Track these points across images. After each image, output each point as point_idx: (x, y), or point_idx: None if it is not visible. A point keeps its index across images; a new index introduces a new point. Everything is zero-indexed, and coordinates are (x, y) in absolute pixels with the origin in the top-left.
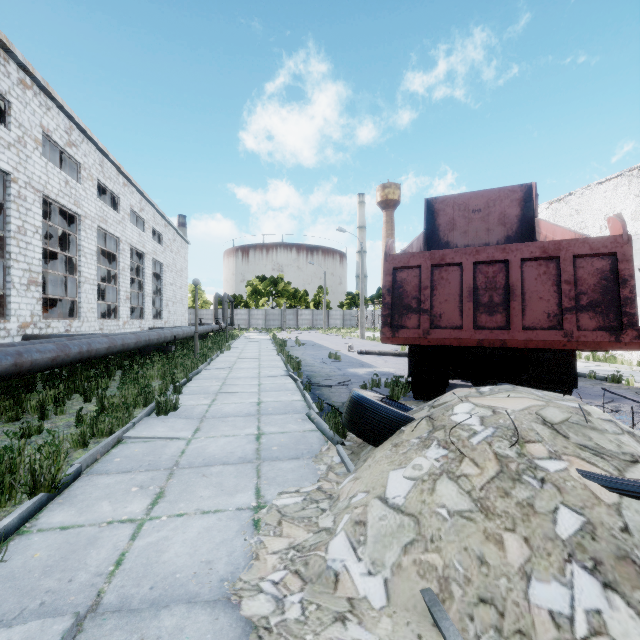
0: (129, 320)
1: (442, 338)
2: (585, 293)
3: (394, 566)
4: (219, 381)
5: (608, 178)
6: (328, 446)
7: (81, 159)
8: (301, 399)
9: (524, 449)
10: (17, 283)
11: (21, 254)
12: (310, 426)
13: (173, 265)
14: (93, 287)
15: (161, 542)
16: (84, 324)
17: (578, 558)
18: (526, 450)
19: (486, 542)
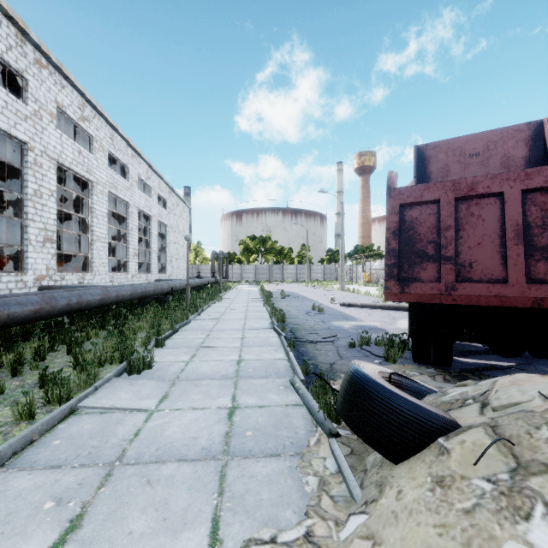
0: (137, 273)
1: (475, 295)
2: None
3: None
4: (204, 333)
5: None
6: (318, 436)
7: (93, 132)
8: (284, 357)
9: None
10: (33, 240)
11: (37, 215)
12: (294, 397)
13: (176, 226)
14: (104, 245)
15: None
16: (96, 277)
17: None
18: None
19: None
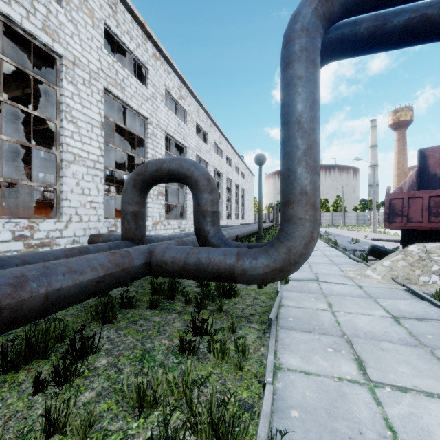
0: (234, 220)
1: (412, 226)
2: None
3: (384, 274)
4: None
5: None
6: (360, 263)
7: (222, 148)
8: (342, 254)
9: (429, 255)
10: None
11: None
12: (350, 260)
13: (248, 189)
14: (225, 205)
15: (319, 270)
16: (223, 221)
17: (435, 273)
18: (430, 255)
19: (410, 271)
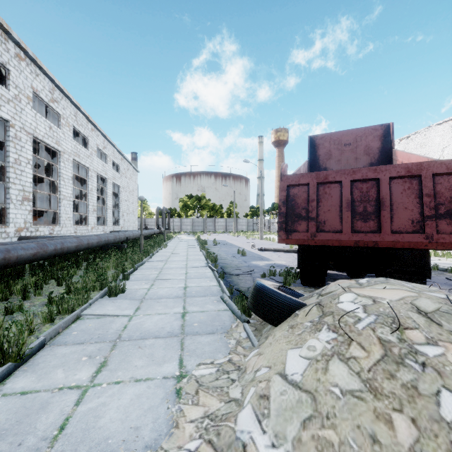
0: (95, 226)
1: (326, 240)
2: (443, 204)
3: (295, 440)
4: (157, 270)
5: (445, 120)
6: (237, 323)
7: (61, 111)
8: (217, 285)
9: (404, 335)
10: (14, 199)
11: (17, 179)
12: (223, 306)
13: (127, 187)
14: (69, 202)
15: (99, 408)
16: (63, 229)
17: None
18: (406, 336)
19: (377, 421)
